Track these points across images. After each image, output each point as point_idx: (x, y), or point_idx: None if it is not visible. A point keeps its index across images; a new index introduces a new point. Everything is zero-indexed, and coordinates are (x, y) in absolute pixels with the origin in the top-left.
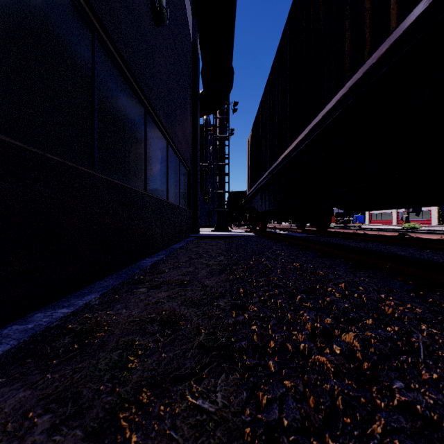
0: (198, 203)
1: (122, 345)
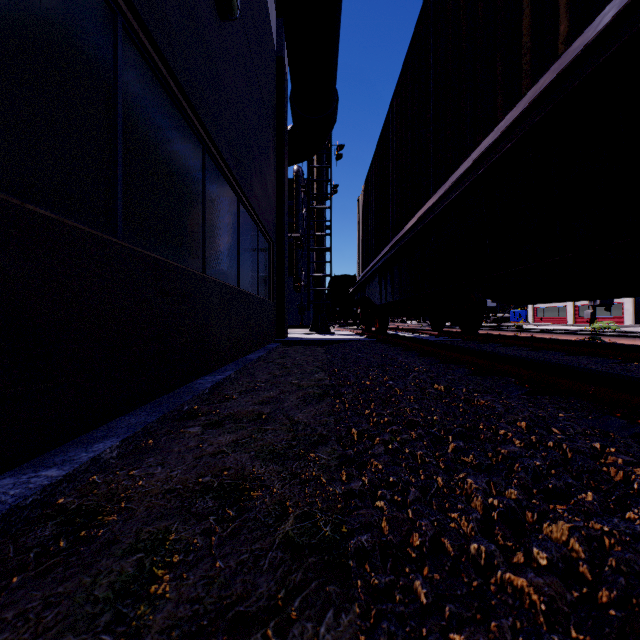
0: (286, 292)
1: (146, 541)
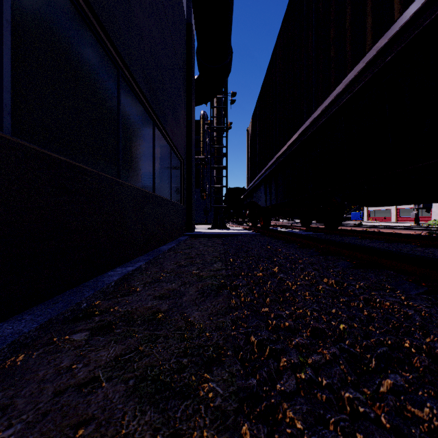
0: (193, 198)
1: None
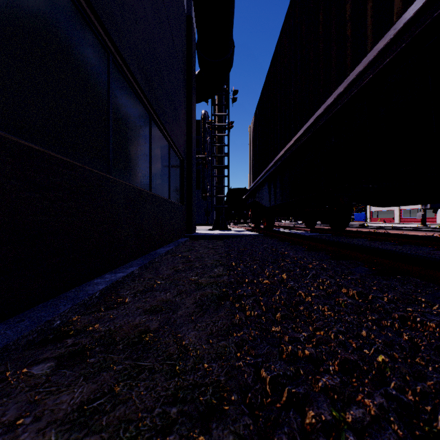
0: (194, 198)
1: None
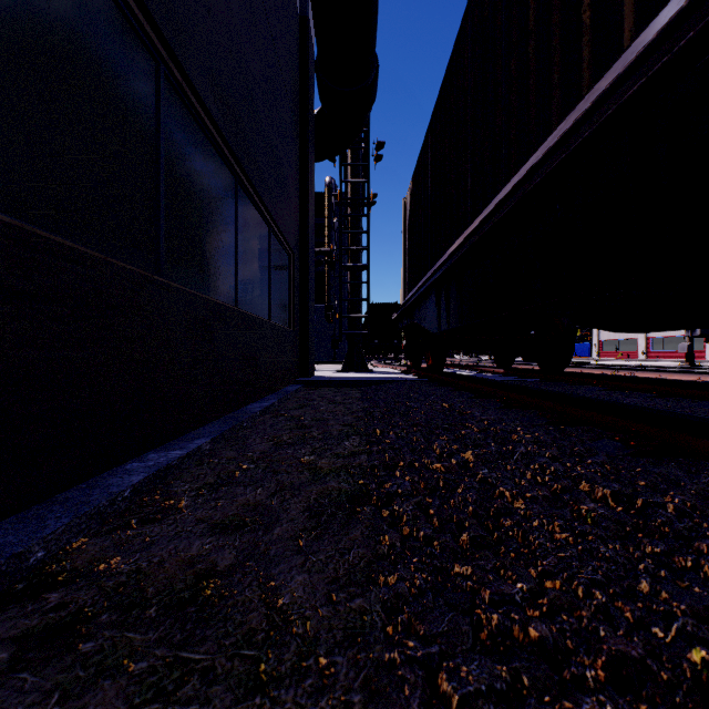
0: (311, 319)
1: None
